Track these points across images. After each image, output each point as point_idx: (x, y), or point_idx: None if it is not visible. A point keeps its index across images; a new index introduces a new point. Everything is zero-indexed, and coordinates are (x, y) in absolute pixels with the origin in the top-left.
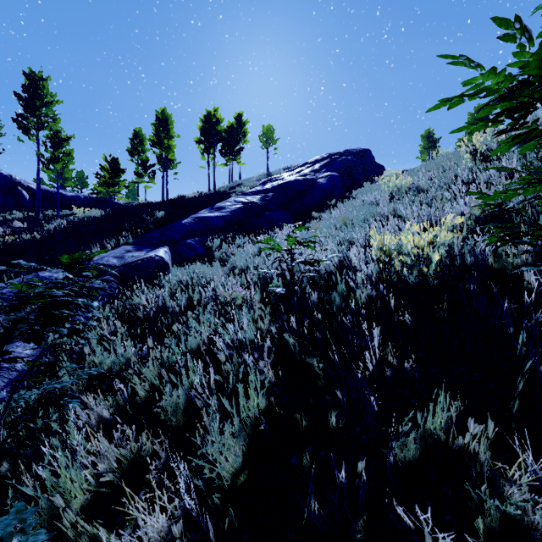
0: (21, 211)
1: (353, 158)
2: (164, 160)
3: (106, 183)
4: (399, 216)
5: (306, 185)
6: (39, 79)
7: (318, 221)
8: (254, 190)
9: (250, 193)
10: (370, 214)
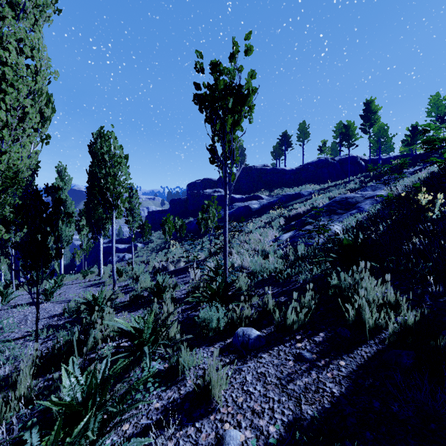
0: (361, 172)
1: None
2: None
3: (408, 144)
4: None
5: None
6: (370, 102)
7: None
8: None
9: None
10: None
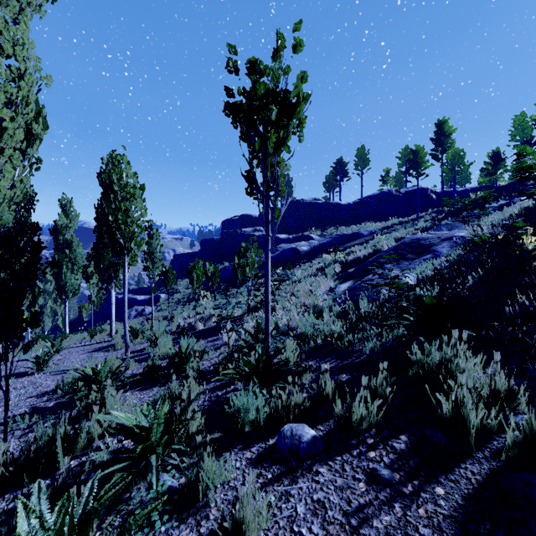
0: (431, 207)
1: None
2: None
3: (489, 173)
4: None
5: None
6: (443, 123)
7: None
8: None
9: None
10: None
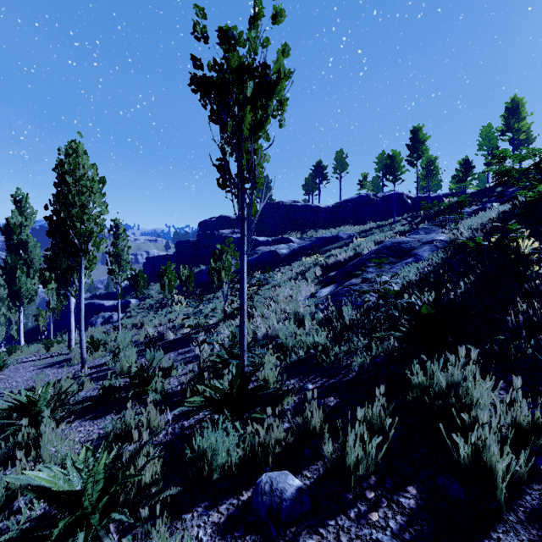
0: (407, 212)
1: None
2: (517, 141)
3: (460, 180)
4: None
5: None
6: (418, 130)
7: None
8: None
9: None
10: None
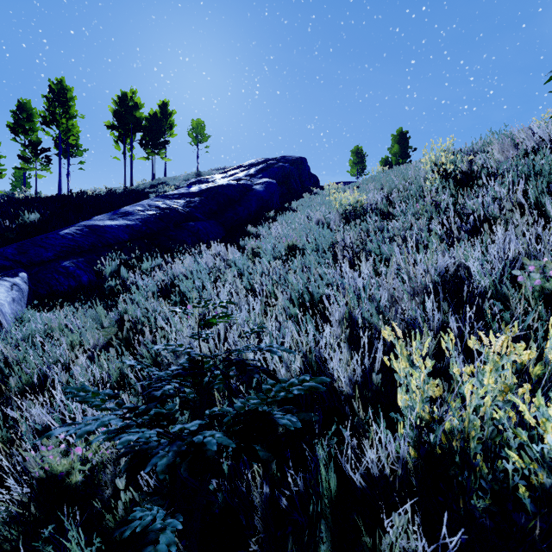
0: None
1: (290, 166)
2: (65, 144)
3: None
4: (371, 252)
5: (240, 192)
6: None
7: (255, 238)
8: (177, 192)
9: (171, 196)
10: (326, 242)
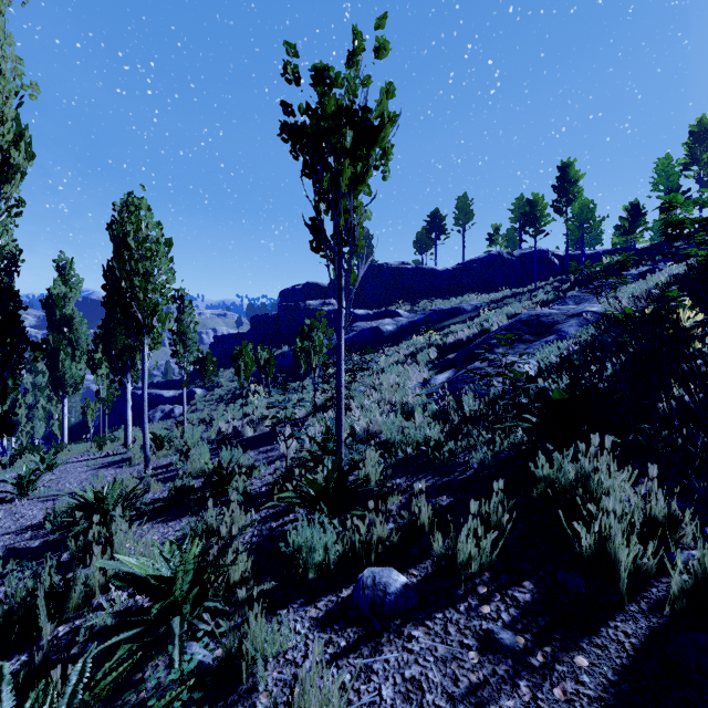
0: (553, 275)
1: None
2: (706, 176)
3: (625, 232)
4: None
5: None
6: (567, 166)
7: None
8: None
9: None
10: None
